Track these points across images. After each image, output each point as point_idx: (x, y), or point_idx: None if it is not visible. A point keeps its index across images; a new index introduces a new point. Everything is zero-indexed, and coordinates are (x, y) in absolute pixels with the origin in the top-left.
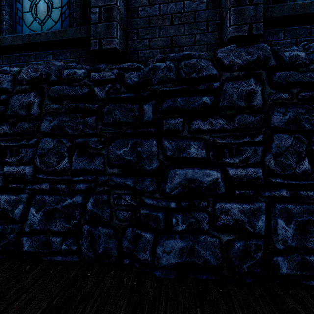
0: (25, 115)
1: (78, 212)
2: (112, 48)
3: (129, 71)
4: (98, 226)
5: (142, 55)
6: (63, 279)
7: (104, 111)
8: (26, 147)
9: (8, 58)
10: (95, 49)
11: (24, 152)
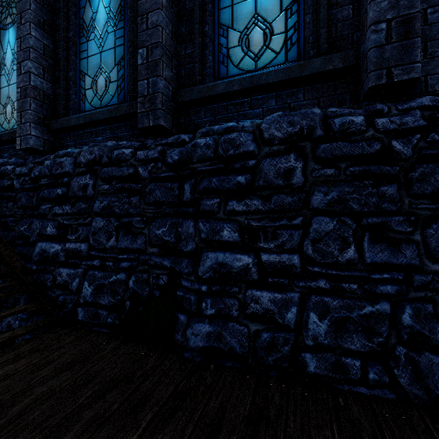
0: (282, 185)
1: (386, 326)
2: (410, 79)
3: (438, 111)
4: (422, 352)
5: (433, 82)
6: (421, 433)
7: (413, 176)
8: (285, 229)
9: (211, 110)
10: (379, 84)
11: (287, 235)
